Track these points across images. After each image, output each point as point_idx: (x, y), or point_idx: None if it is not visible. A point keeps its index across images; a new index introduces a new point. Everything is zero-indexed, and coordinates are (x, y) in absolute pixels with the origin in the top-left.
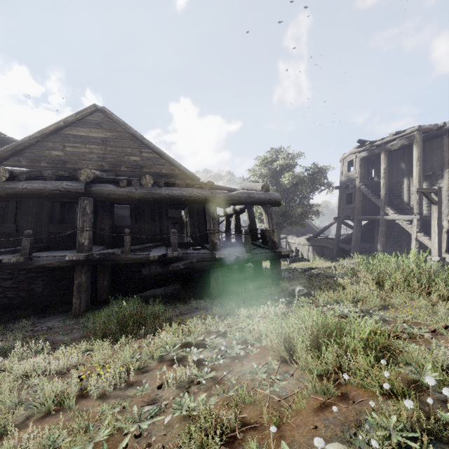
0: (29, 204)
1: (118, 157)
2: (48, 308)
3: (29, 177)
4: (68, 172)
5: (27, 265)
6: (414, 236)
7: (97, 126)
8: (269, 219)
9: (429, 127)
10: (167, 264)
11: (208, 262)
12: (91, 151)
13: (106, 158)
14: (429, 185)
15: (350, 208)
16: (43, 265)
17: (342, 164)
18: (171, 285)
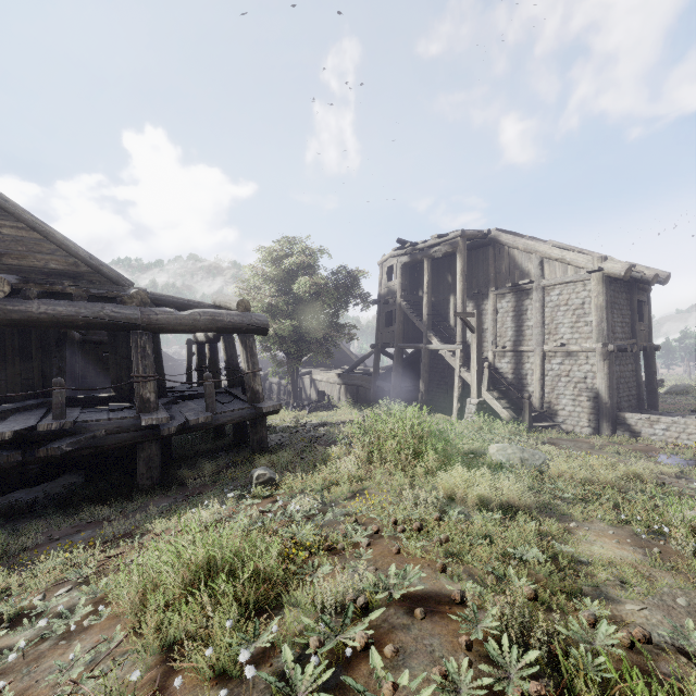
0: None
1: None
2: None
3: None
4: None
5: None
6: (458, 371)
7: None
8: (247, 355)
9: (474, 233)
10: (41, 443)
11: (130, 432)
12: None
13: None
14: (476, 306)
15: (390, 332)
16: None
17: (381, 270)
18: (62, 477)
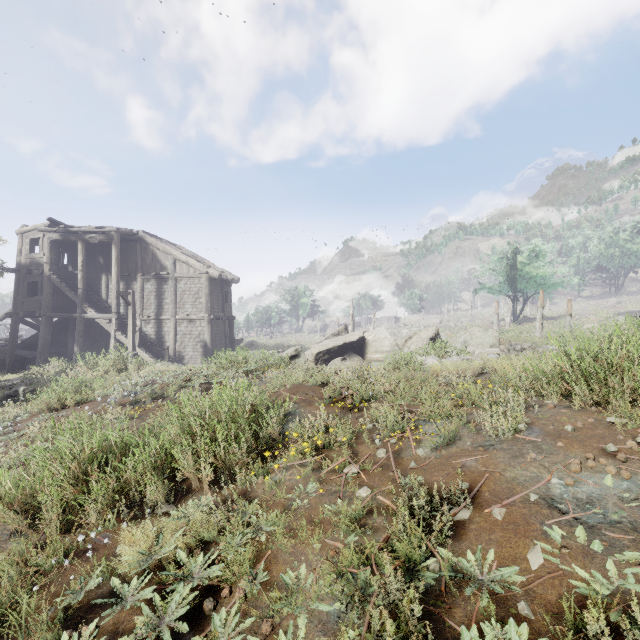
0: None
1: None
2: None
3: None
4: None
5: None
6: (114, 334)
7: None
8: None
9: (126, 231)
10: None
11: None
12: None
13: None
14: (126, 285)
15: (35, 302)
16: None
17: (22, 239)
18: None
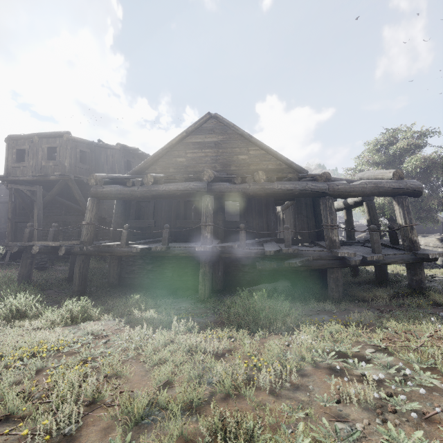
0: (162, 203)
1: (228, 157)
2: (177, 290)
3: (165, 181)
4: (190, 174)
5: (167, 253)
6: None
7: (211, 132)
8: (404, 213)
9: None
10: (280, 260)
11: (325, 260)
12: (206, 155)
13: (218, 159)
14: None
15: None
16: (178, 254)
17: None
18: (280, 281)
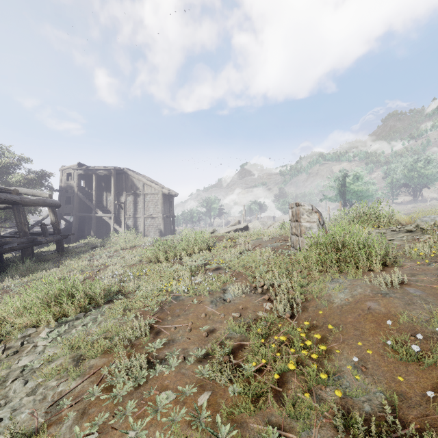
0: None
1: None
2: None
3: None
4: None
5: None
6: (112, 225)
7: None
8: (55, 216)
9: (118, 169)
10: None
11: (24, 244)
12: None
13: None
14: (117, 198)
15: (70, 207)
16: None
17: (62, 173)
18: None
